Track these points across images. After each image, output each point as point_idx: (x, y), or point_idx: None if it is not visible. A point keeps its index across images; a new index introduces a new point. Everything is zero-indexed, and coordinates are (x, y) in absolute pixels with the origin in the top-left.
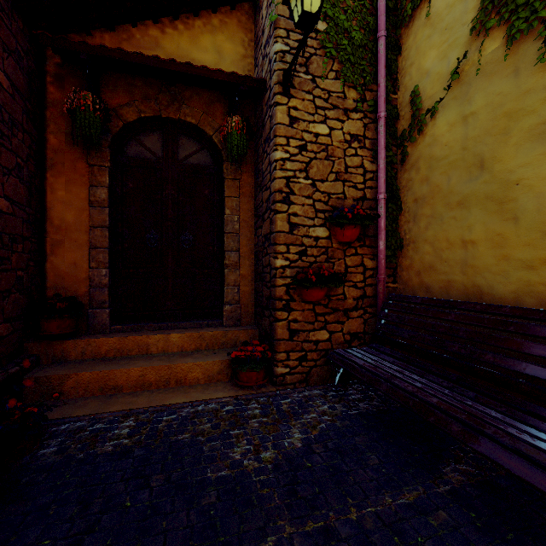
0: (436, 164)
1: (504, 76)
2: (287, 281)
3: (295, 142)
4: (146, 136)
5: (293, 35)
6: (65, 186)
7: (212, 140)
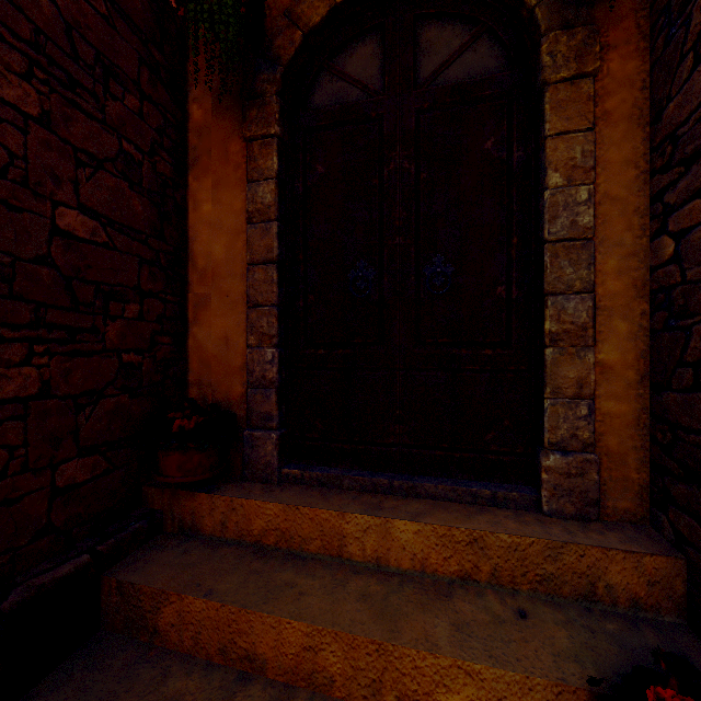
0: None
1: None
2: None
3: None
4: (349, 55)
5: None
6: (212, 193)
7: None
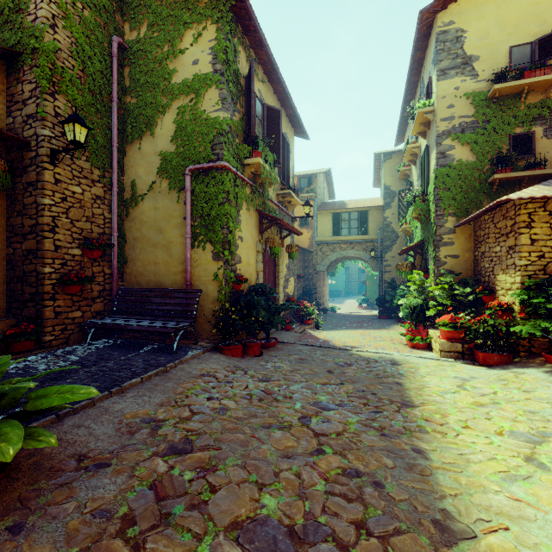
0: (144, 224)
1: (169, 199)
2: (53, 282)
3: (59, 195)
4: None
5: (58, 128)
6: None
7: None
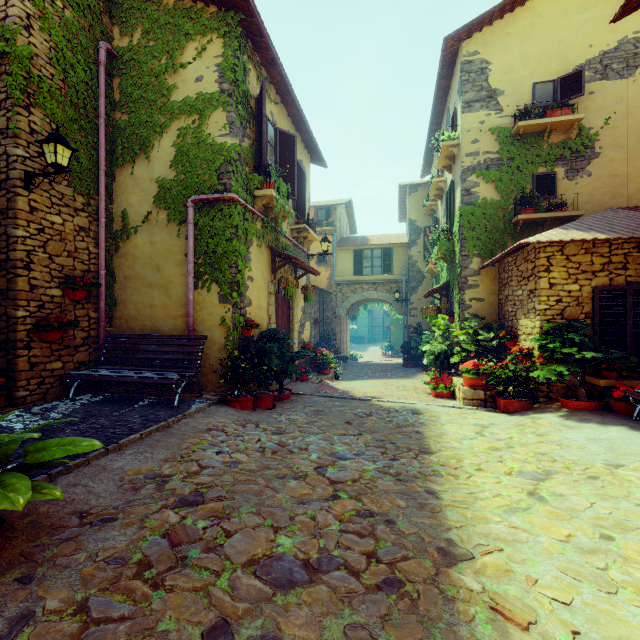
0: (137, 260)
1: (167, 233)
2: (28, 327)
3: (35, 225)
4: None
5: (34, 147)
6: None
7: None
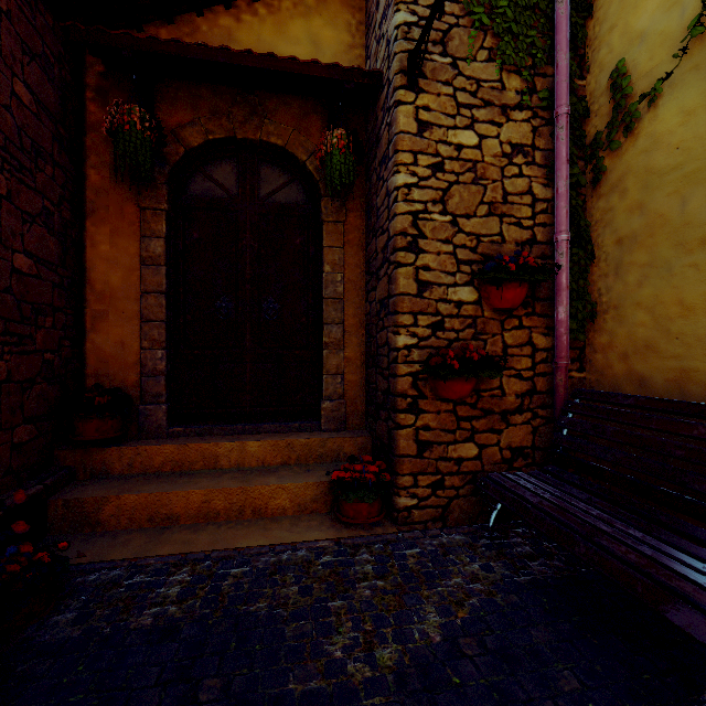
0: (658, 180)
1: None
2: (413, 369)
3: (426, 158)
4: (216, 167)
5: None
6: (109, 238)
7: (305, 168)
